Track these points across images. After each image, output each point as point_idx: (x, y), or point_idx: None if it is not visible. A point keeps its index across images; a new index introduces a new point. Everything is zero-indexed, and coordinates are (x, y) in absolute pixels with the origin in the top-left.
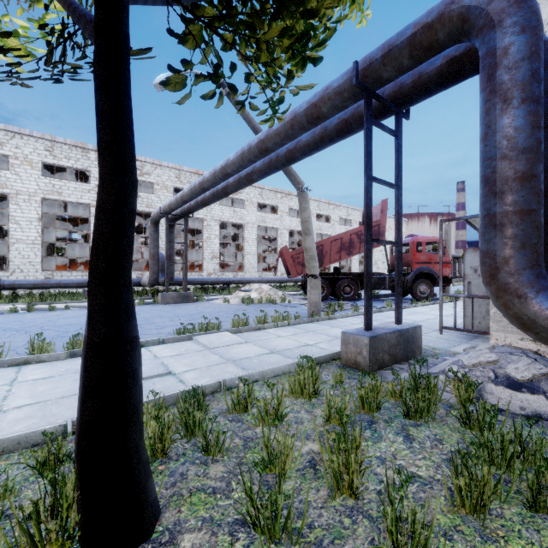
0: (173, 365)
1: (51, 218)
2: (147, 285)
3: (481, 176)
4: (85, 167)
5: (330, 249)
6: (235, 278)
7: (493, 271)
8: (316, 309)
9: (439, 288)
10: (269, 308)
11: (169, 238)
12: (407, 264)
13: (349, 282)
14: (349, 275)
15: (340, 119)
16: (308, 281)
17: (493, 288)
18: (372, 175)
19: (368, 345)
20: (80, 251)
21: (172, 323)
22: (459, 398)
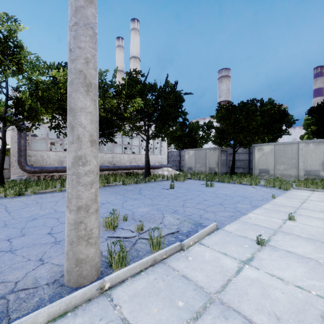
0: None
1: None
2: None
3: (18, 148)
4: None
5: None
6: None
7: (21, 163)
8: None
9: None
10: None
11: None
12: None
13: None
14: None
15: None
16: None
17: (21, 165)
18: None
19: None
20: None
21: None
22: (19, 181)
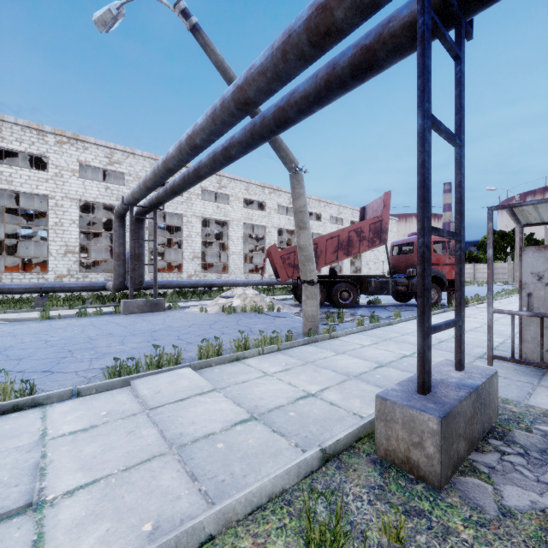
0: (58, 465)
1: (13, 213)
2: (112, 290)
3: None
4: (41, 152)
5: (326, 248)
6: (217, 281)
7: None
8: (313, 325)
9: (488, 302)
10: (254, 320)
11: (138, 235)
12: (411, 265)
13: (347, 287)
14: (347, 278)
15: (358, 47)
16: (303, 288)
17: None
18: (430, 112)
19: (438, 434)
20: (42, 250)
21: (119, 347)
22: None
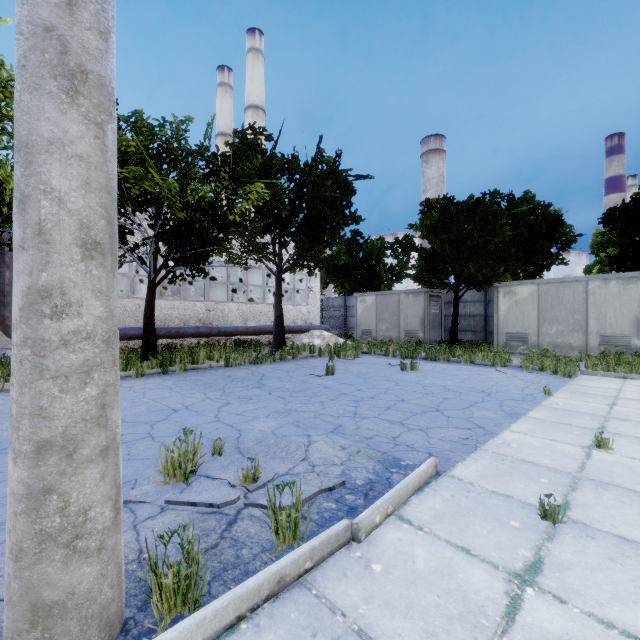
0: None
1: None
2: None
3: None
4: None
5: None
6: None
7: (4, 320)
8: None
9: None
10: None
11: None
12: None
13: None
14: None
15: None
16: None
17: (4, 326)
18: None
19: None
20: None
21: None
22: None
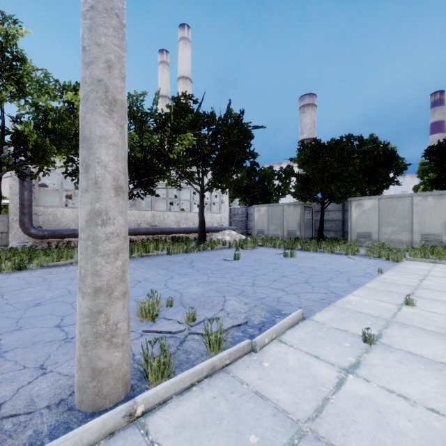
0: None
1: None
2: None
3: (20, 203)
4: None
5: None
6: None
7: (24, 224)
8: None
9: None
10: None
11: None
12: None
13: None
14: None
15: None
16: None
17: (24, 227)
18: None
19: None
20: None
21: None
22: (22, 249)
